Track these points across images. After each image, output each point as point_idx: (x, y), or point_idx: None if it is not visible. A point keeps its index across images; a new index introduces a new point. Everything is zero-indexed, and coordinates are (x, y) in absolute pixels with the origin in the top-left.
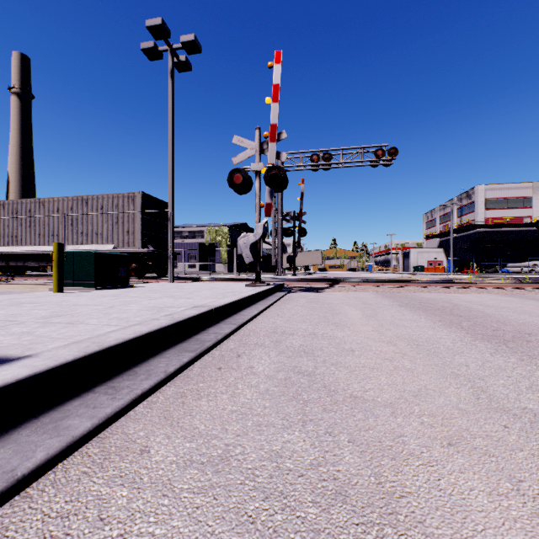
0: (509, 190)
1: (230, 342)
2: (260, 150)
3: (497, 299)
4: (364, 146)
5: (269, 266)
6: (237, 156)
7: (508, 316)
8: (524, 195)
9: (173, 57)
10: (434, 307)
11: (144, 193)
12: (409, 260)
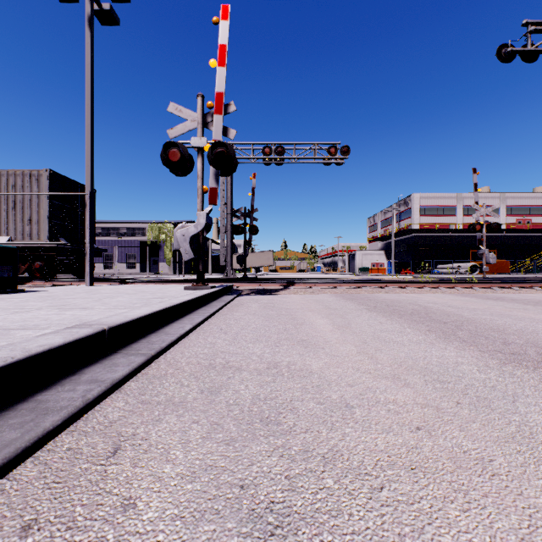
0: (439, 199)
1: (118, 399)
2: (203, 122)
3: (457, 299)
4: (317, 143)
5: (219, 267)
6: (174, 128)
7: (492, 320)
8: (450, 204)
9: (93, 1)
10: (407, 311)
11: (53, 171)
12: (355, 262)
